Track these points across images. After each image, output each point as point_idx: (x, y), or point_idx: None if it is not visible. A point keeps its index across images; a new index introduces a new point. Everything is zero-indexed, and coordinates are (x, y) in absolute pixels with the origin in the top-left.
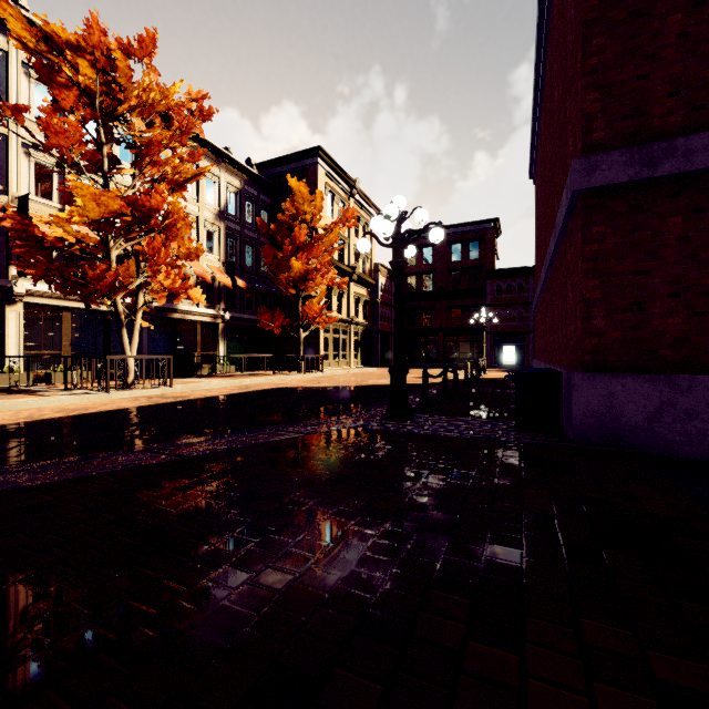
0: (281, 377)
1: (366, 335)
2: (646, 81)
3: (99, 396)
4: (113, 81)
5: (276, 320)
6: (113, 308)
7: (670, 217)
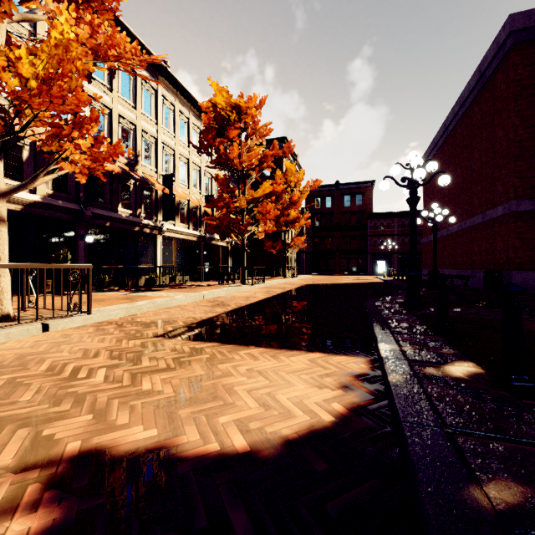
0: (288, 279)
1: (297, 254)
2: None
3: (252, 286)
4: (194, 102)
5: (278, 246)
6: (192, 238)
7: None
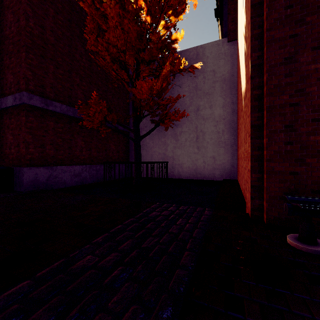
0: None
1: None
2: (45, 79)
3: None
4: None
5: None
6: None
7: (51, 122)
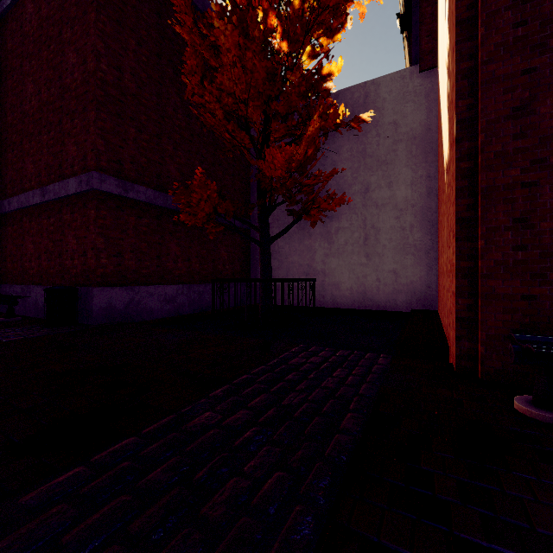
0: None
1: None
2: (123, 150)
3: None
4: None
5: None
6: None
7: (131, 217)
